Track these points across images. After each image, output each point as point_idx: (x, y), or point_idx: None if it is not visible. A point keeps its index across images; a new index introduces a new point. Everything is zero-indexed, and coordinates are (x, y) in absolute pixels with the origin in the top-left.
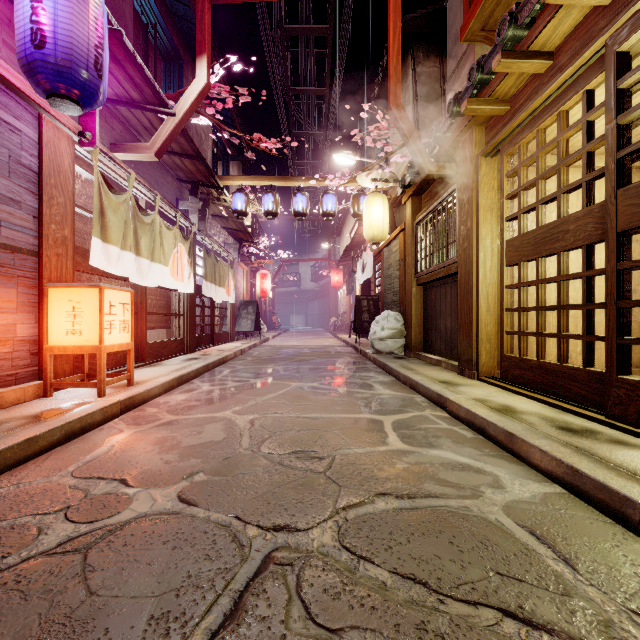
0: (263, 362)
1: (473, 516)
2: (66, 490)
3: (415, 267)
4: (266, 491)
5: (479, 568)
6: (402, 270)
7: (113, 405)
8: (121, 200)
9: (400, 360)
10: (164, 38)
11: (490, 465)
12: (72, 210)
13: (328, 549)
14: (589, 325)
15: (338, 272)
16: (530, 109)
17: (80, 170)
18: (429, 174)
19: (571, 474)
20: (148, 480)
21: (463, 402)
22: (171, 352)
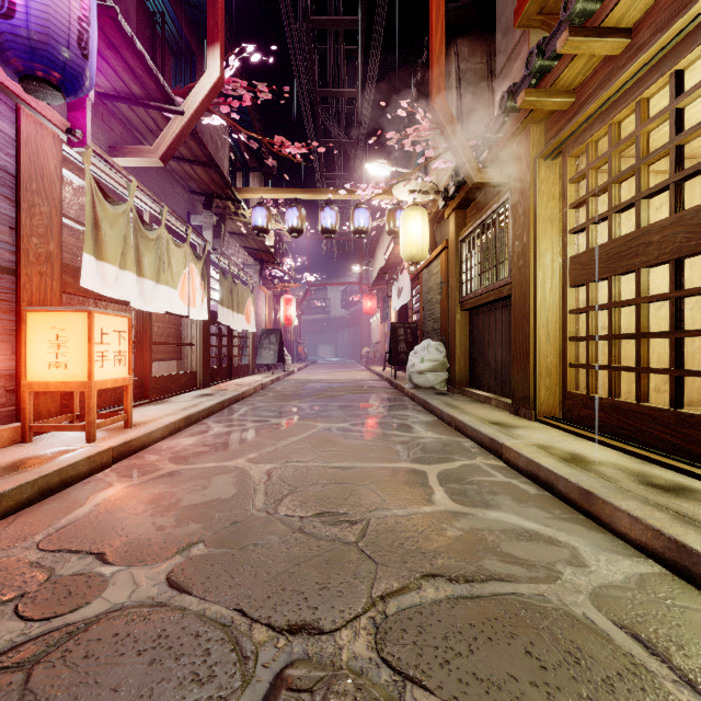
0: (286, 398)
1: (553, 610)
2: (25, 569)
3: (460, 290)
4: (281, 571)
5: (573, 697)
6: (444, 294)
7: (103, 453)
8: (119, 211)
9: (443, 396)
10: (173, 29)
11: (564, 533)
12: (59, 221)
13: (362, 664)
14: (678, 357)
15: (371, 297)
16: (602, 99)
17: (71, 175)
18: (477, 182)
19: (675, 550)
20: (132, 554)
21: (523, 449)
22: (181, 387)
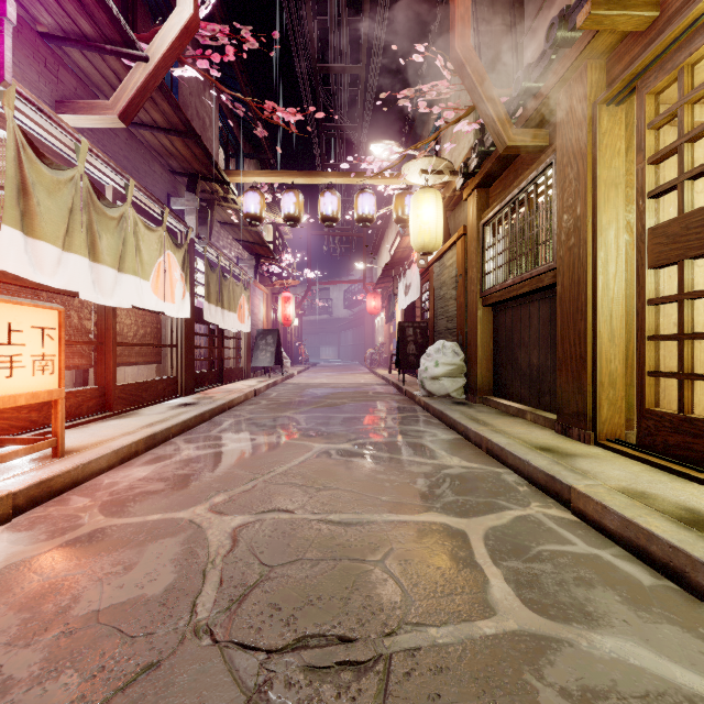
0: (280, 408)
1: None
2: None
3: (482, 282)
4: None
5: None
6: (460, 288)
7: None
8: (62, 177)
9: (463, 407)
10: None
11: None
12: None
13: None
14: None
15: (375, 296)
16: None
17: None
18: (510, 145)
19: None
20: None
21: (608, 499)
22: (157, 395)
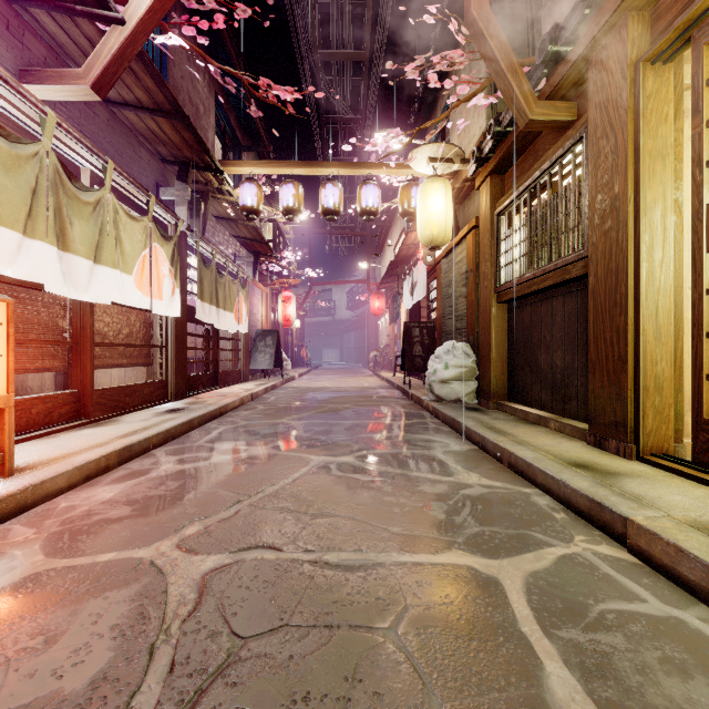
0: (277, 413)
1: None
2: None
3: (496, 277)
4: None
5: None
6: (471, 285)
7: None
8: (23, 152)
9: (476, 413)
10: None
11: None
12: None
13: None
14: None
15: (379, 296)
16: None
17: None
18: (533, 120)
19: None
20: None
21: (682, 539)
22: (143, 400)
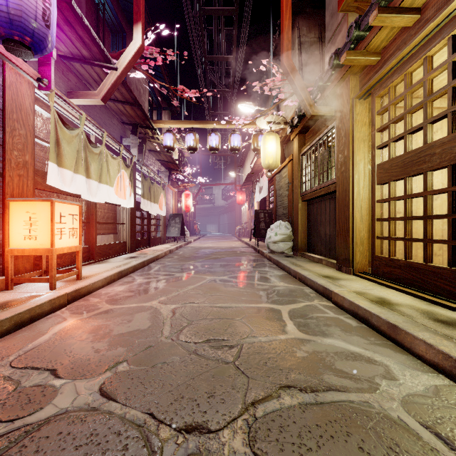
0: (186, 259)
1: (376, 413)
2: None
3: (301, 188)
4: (181, 383)
5: None
6: (290, 190)
7: (60, 297)
8: (74, 134)
9: (290, 258)
10: (111, 15)
11: (378, 354)
12: (32, 140)
13: None
14: (454, 232)
15: (242, 193)
16: (400, 56)
17: (41, 110)
18: (313, 115)
19: None
20: (76, 370)
21: (346, 295)
22: (116, 252)
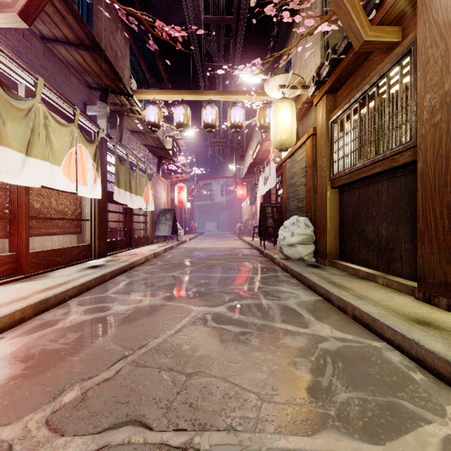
0: (171, 268)
1: None
2: None
3: (330, 169)
4: None
5: None
6: (309, 176)
7: None
8: None
9: (316, 269)
10: None
11: None
12: None
13: None
14: None
15: (242, 187)
16: None
17: None
18: (367, 41)
19: None
20: None
21: None
22: (71, 259)
